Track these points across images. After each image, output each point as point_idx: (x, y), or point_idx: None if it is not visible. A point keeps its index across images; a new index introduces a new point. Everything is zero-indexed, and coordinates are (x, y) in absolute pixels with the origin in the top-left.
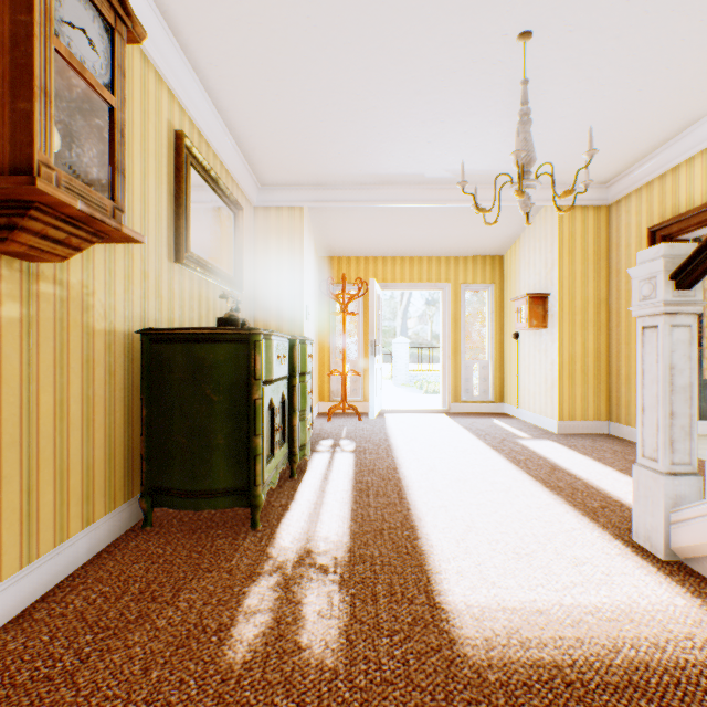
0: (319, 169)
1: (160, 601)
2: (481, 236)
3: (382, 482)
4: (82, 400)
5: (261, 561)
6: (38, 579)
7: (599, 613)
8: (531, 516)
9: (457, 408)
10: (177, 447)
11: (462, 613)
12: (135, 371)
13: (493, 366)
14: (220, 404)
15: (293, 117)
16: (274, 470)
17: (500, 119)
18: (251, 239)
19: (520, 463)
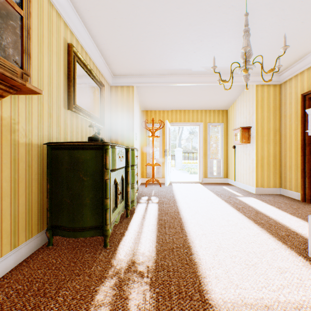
0: (141, 67)
1: (48, 296)
2: (217, 100)
3: (172, 219)
4: (10, 180)
5: (107, 268)
6: None
7: (303, 308)
8: (251, 240)
9: (206, 181)
10: (65, 205)
11: (221, 307)
12: (44, 164)
13: (222, 161)
14: (87, 182)
15: (128, 39)
16: (117, 214)
17: (230, 39)
18: (109, 101)
19: (240, 209)
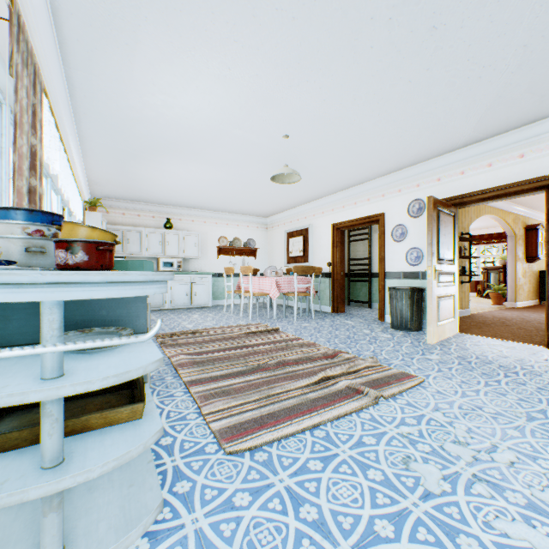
0: None
1: None
2: None
3: None
4: (531, 281)
5: None
6: (528, 303)
7: None
8: None
9: None
10: None
11: None
12: (535, 278)
13: None
14: None
15: None
16: None
17: None
18: None
19: None
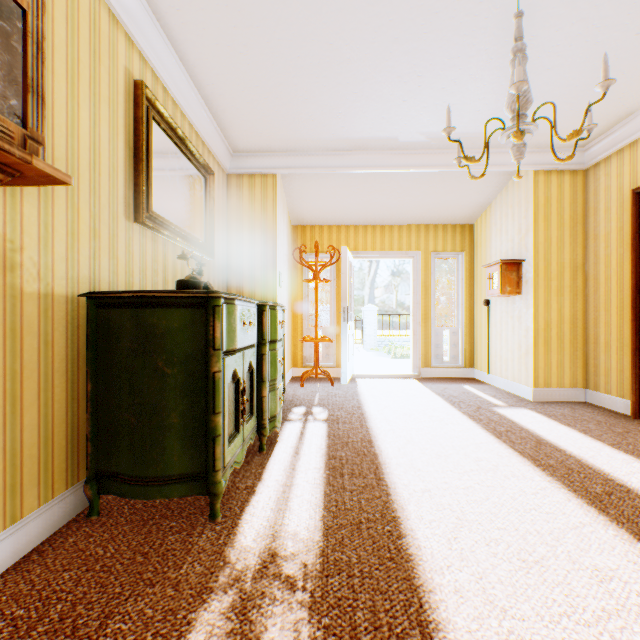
0: (291, 133)
1: (81, 635)
2: (452, 204)
3: (357, 458)
4: (4, 375)
5: (215, 569)
6: None
7: None
8: (529, 505)
9: (428, 373)
10: (125, 427)
11: None
12: (81, 340)
13: (462, 332)
14: (174, 378)
15: (263, 73)
16: (239, 447)
17: (482, 72)
18: (224, 205)
19: (502, 435)
